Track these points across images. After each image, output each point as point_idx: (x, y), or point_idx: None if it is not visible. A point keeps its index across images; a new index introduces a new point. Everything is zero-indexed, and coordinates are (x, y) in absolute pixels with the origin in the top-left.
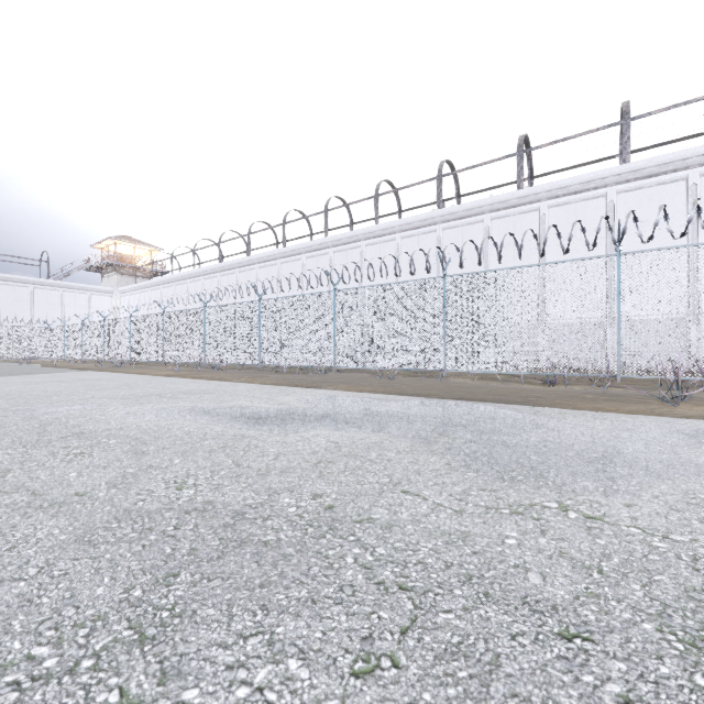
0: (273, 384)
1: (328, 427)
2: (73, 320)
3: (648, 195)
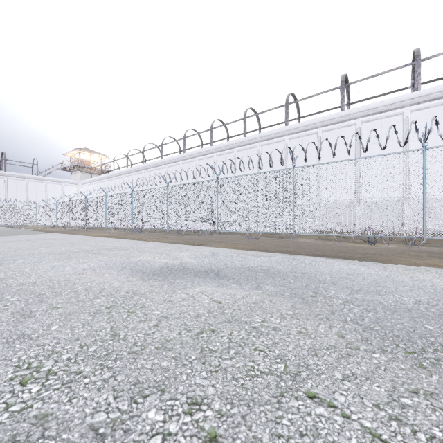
0: (174, 243)
1: (211, 283)
2: (52, 201)
3: (433, 112)
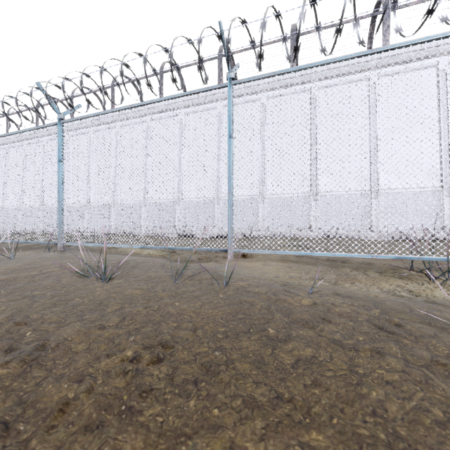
0: None
1: None
2: None
3: (404, 79)
